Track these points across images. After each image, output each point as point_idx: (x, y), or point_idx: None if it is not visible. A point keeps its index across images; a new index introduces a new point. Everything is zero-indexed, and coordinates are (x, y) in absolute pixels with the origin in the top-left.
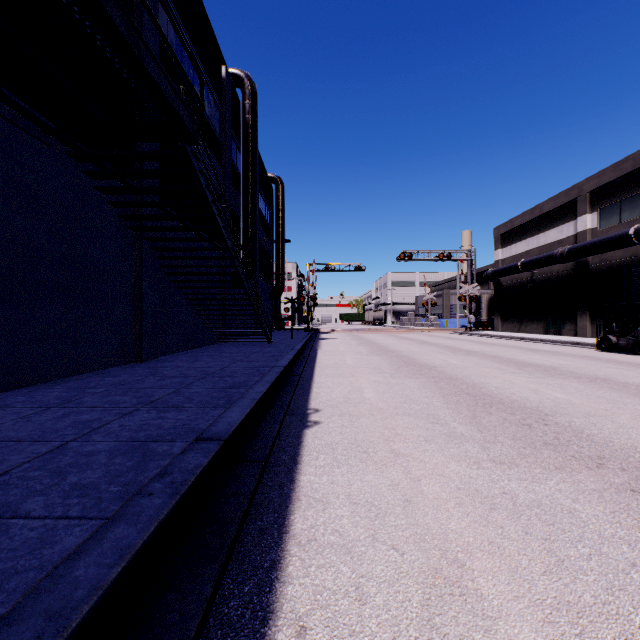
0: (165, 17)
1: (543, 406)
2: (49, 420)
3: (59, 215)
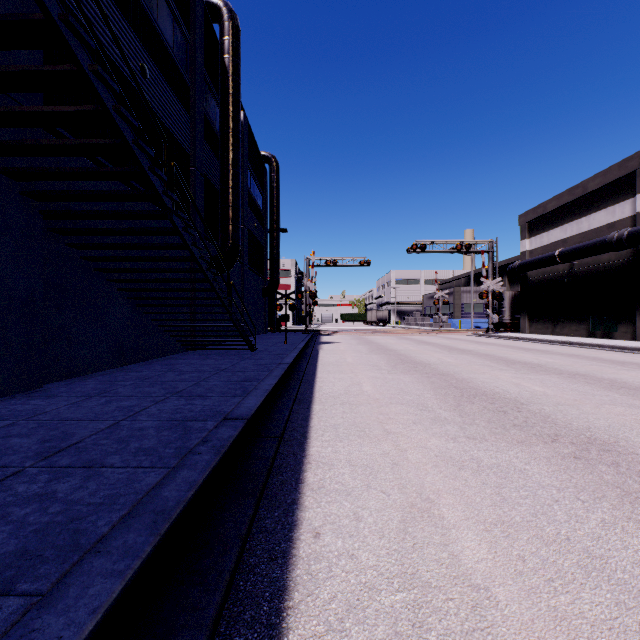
0: None
1: None
2: None
3: None
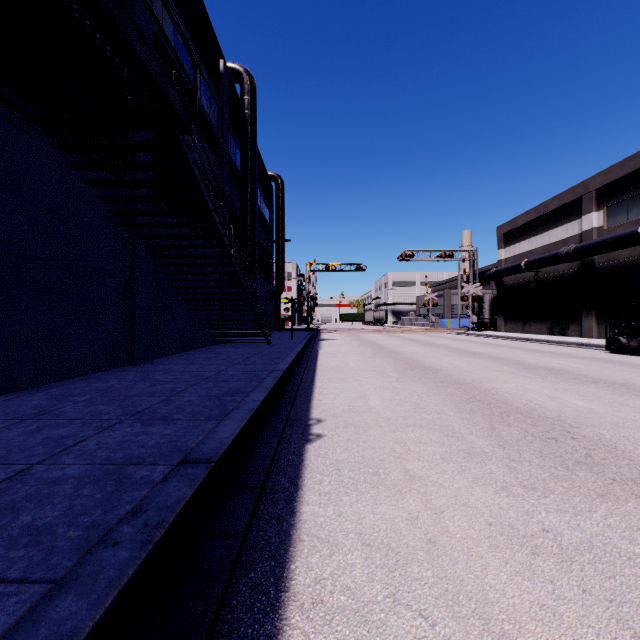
0: (160, 6)
1: (565, 416)
2: (19, 436)
3: (42, 209)
